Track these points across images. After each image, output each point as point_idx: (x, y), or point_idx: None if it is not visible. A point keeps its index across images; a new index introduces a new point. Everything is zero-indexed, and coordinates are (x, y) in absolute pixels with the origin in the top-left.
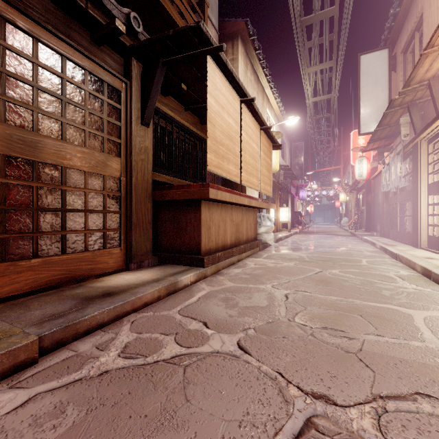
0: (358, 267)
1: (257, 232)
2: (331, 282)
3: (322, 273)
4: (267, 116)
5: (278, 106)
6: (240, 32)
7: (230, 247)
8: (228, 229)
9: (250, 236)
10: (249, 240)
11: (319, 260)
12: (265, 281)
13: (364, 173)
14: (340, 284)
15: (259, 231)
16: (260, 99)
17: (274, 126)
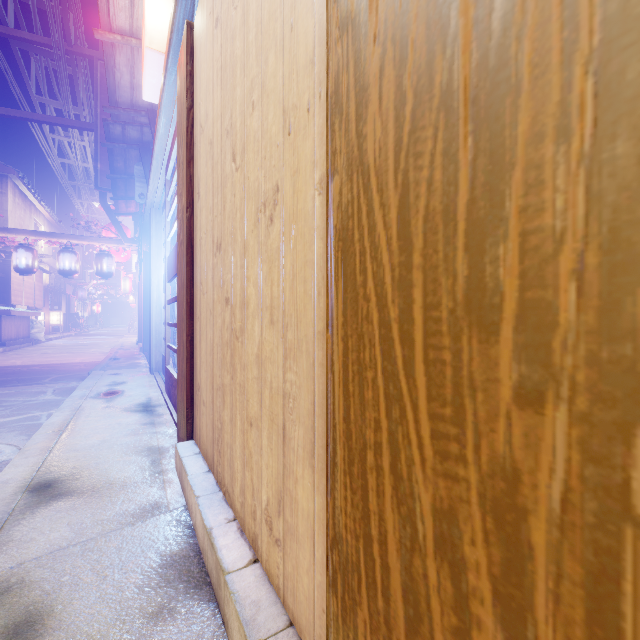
0: (95, 345)
1: (31, 332)
2: (75, 348)
3: (73, 347)
4: (35, 222)
5: (48, 213)
6: (10, 175)
7: (14, 340)
8: (13, 330)
9: (26, 335)
10: (25, 337)
11: (77, 345)
12: (42, 350)
13: (128, 289)
14: (79, 348)
15: (32, 332)
16: (28, 213)
17: (44, 229)
